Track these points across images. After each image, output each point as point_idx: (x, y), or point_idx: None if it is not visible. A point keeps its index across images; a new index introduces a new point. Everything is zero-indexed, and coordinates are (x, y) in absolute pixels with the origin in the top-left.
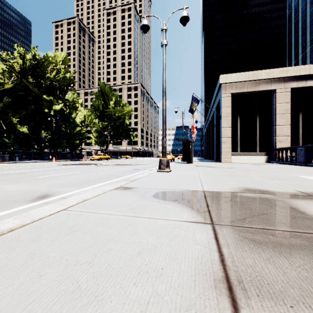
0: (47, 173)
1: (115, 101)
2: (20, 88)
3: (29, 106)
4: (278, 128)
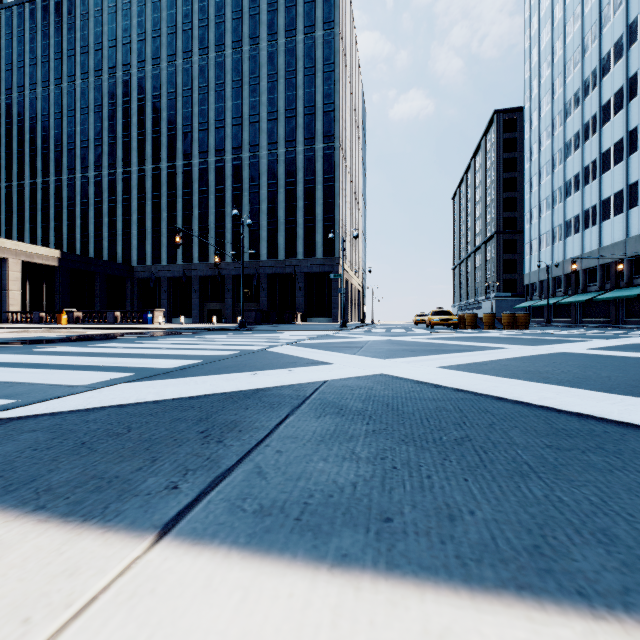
0: None
1: None
2: None
3: None
4: (11, 293)
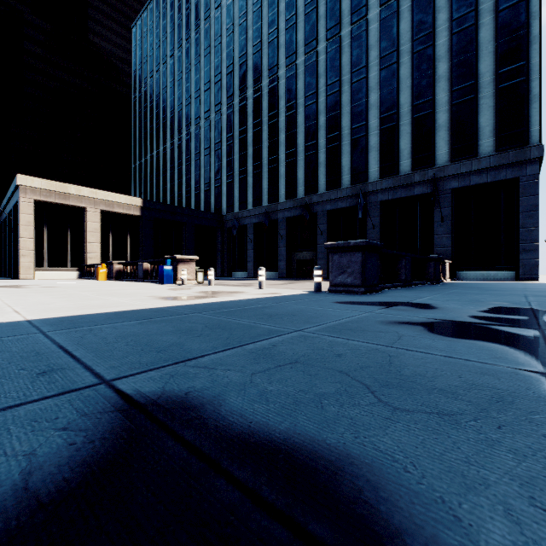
0: None
1: None
2: None
3: None
4: (89, 245)
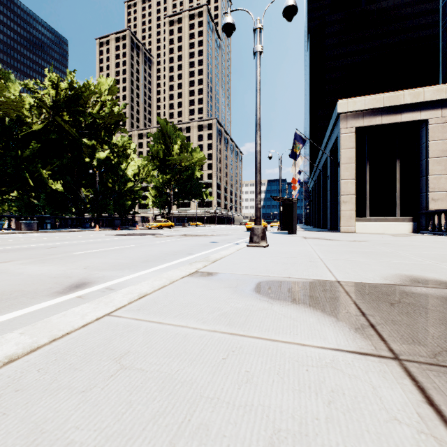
0: (86, 248)
1: (180, 146)
2: (53, 130)
3: (65, 155)
4: (431, 179)
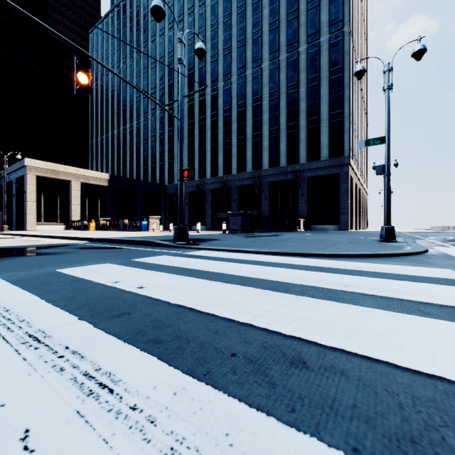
0: None
1: None
2: None
3: None
4: (73, 207)
